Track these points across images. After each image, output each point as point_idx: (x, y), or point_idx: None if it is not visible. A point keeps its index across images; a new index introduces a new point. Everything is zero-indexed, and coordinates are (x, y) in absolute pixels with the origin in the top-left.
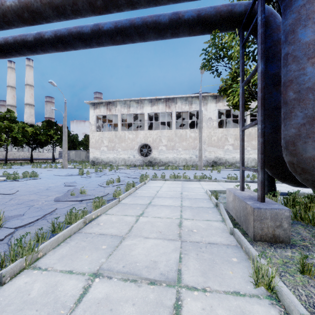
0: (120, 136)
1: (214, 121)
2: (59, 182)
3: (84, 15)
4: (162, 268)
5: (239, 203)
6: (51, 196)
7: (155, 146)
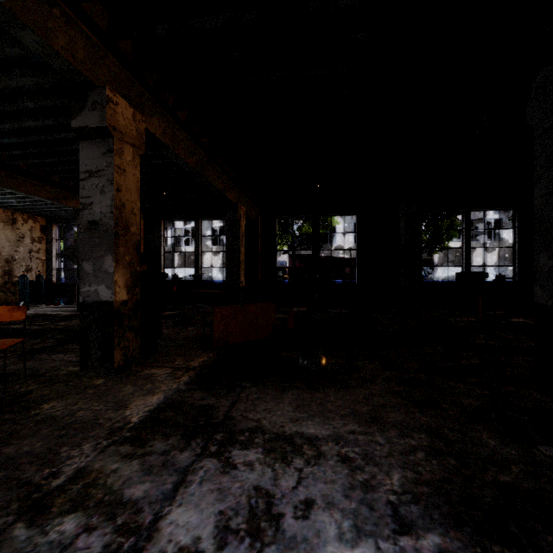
0: None
1: (207, 239)
2: None
3: None
4: None
5: None
6: None
7: None
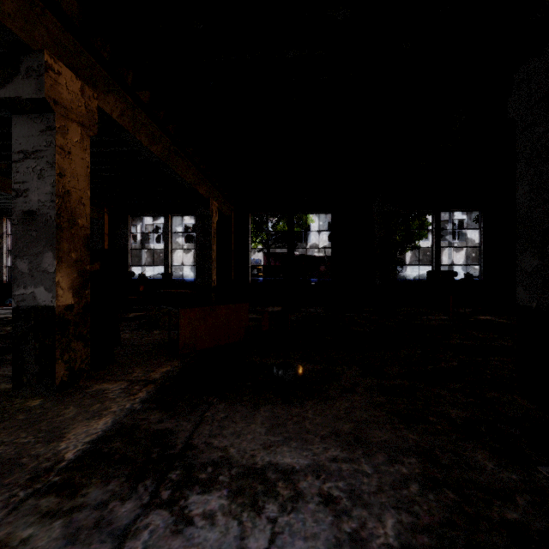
0: None
1: (180, 236)
2: None
3: None
4: None
5: None
6: None
7: None
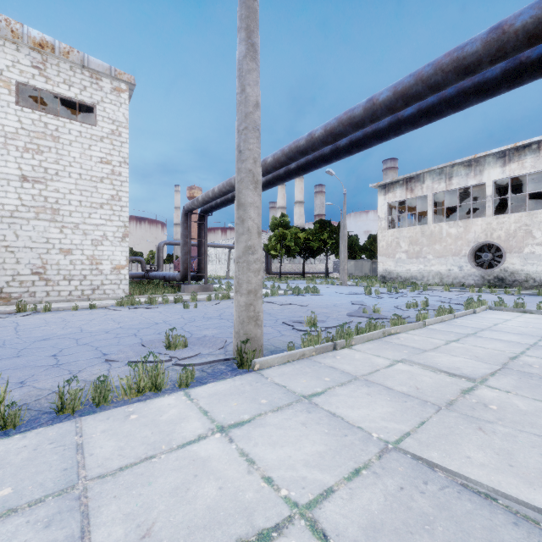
0: (431, 233)
1: None
2: (344, 300)
3: (383, 119)
4: (465, 372)
5: None
6: (342, 312)
7: (514, 246)
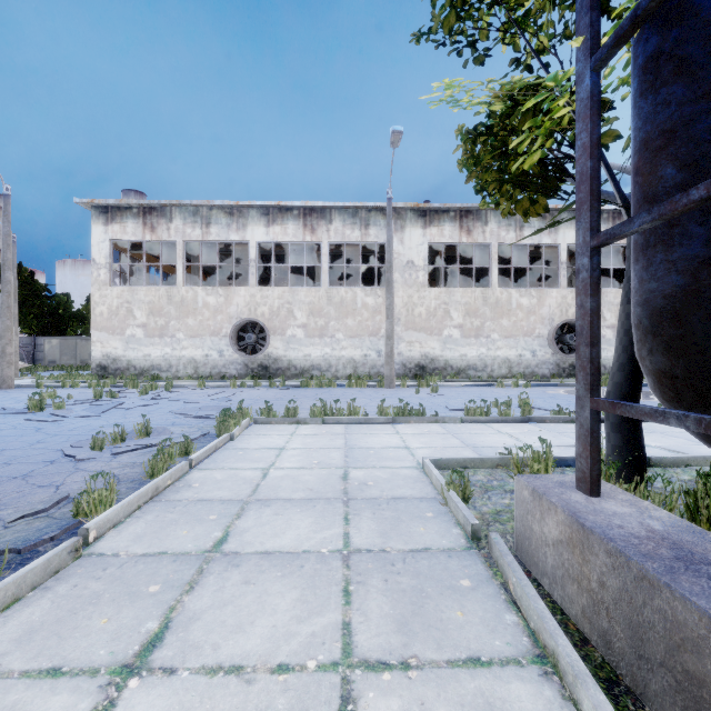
0: (183, 300)
1: (420, 271)
2: None
3: None
4: None
5: (628, 583)
6: None
7: (278, 327)
